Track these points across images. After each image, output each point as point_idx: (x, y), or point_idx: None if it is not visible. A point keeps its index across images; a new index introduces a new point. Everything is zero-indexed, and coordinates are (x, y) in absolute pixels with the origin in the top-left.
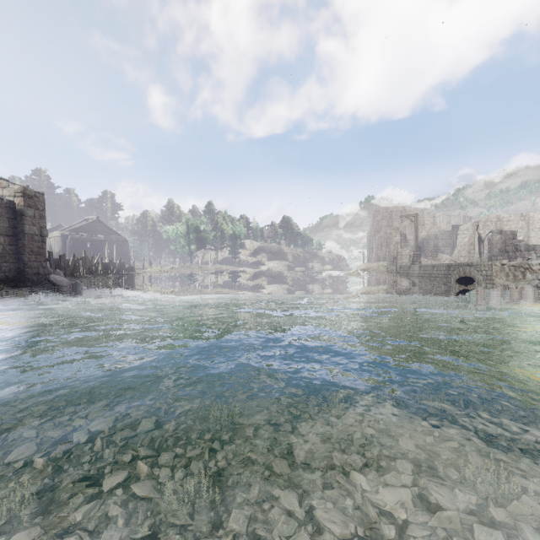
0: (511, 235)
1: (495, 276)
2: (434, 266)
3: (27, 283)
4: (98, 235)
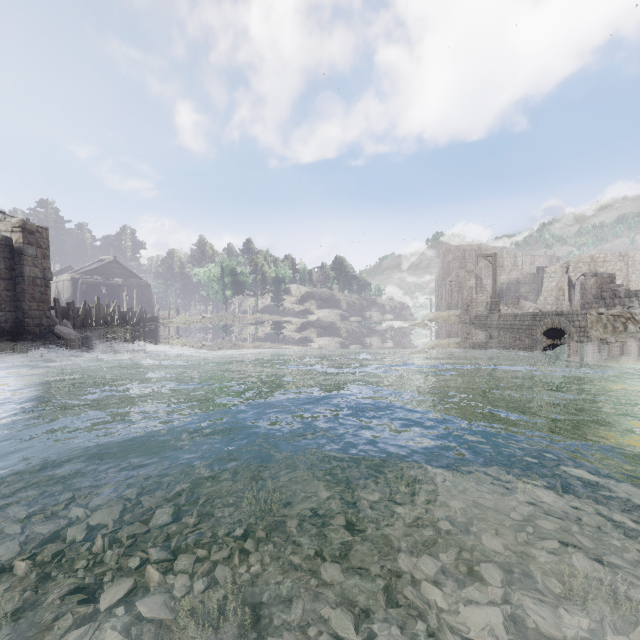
0: (609, 279)
1: (591, 327)
2: (516, 315)
3: (27, 337)
4: (115, 279)
